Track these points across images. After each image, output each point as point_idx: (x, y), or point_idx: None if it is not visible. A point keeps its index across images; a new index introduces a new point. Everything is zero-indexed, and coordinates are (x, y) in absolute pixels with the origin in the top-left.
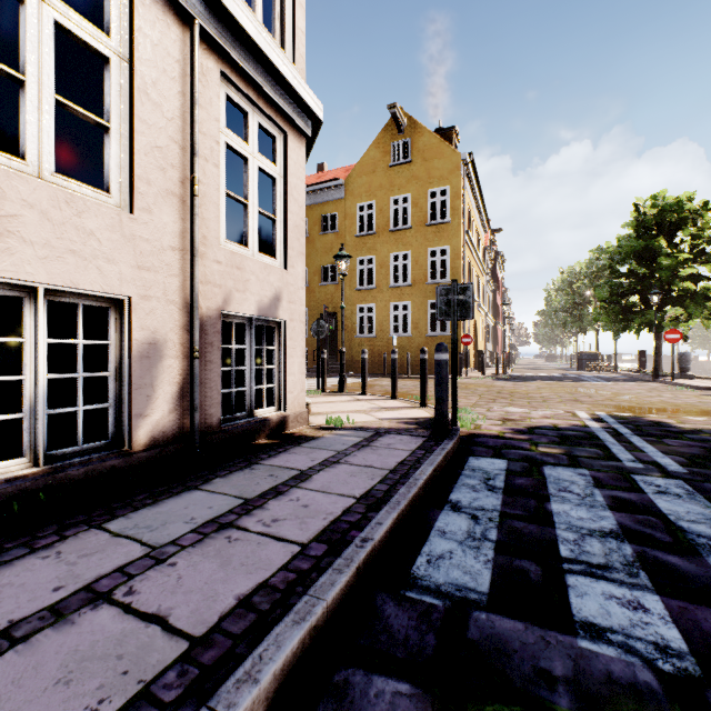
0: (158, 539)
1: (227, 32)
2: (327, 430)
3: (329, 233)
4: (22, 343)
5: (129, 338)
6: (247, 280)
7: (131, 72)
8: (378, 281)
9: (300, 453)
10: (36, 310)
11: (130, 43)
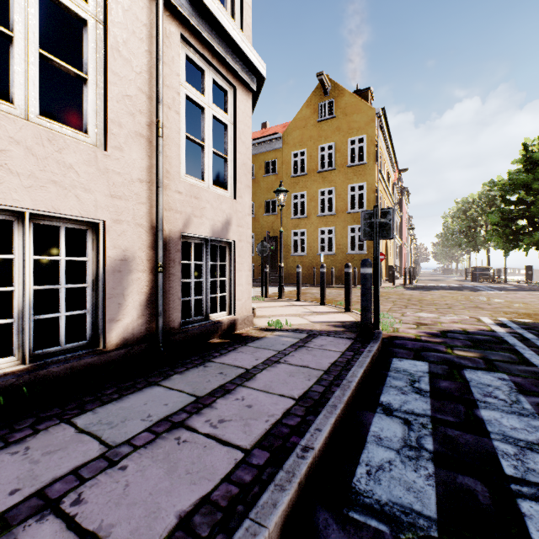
0: (115, 437)
1: (186, 2)
2: (268, 331)
3: (270, 175)
4: (46, 261)
5: (103, 255)
6: (203, 208)
7: (105, 33)
8: (308, 211)
9: (246, 352)
10: (23, 231)
11: (104, 9)
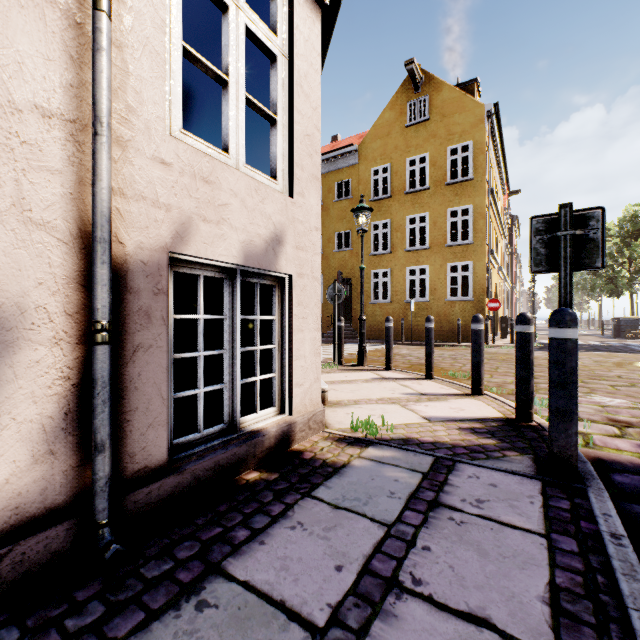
0: None
1: None
2: (354, 446)
3: (343, 200)
4: None
5: None
6: (223, 204)
7: None
8: (393, 245)
9: (311, 529)
10: None
11: None
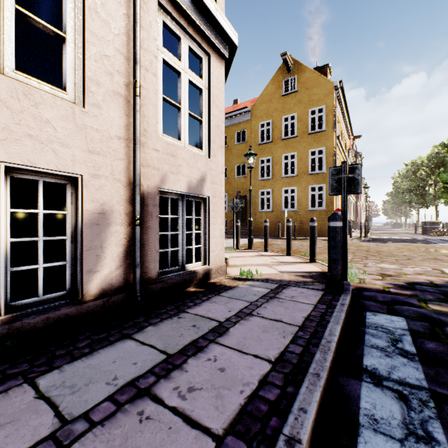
0: (73, 407)
1: None
2: (240, 281)
3: (240, 144)
4: (57, 216)
5: (81, 208)
6: (179, 165)
7: None
8: (273, 174)
9: (219, 303)
10: None
11: None
